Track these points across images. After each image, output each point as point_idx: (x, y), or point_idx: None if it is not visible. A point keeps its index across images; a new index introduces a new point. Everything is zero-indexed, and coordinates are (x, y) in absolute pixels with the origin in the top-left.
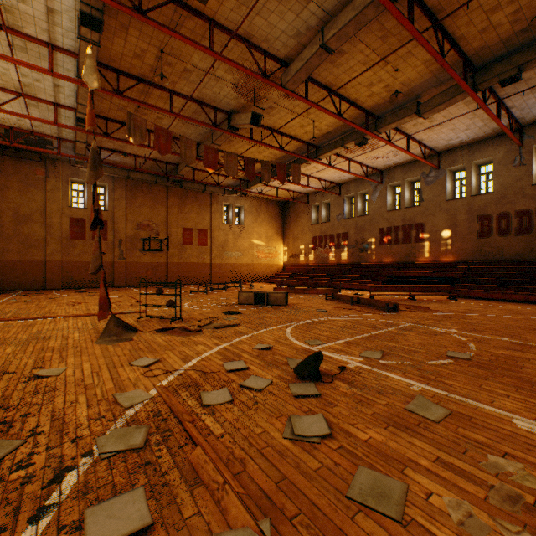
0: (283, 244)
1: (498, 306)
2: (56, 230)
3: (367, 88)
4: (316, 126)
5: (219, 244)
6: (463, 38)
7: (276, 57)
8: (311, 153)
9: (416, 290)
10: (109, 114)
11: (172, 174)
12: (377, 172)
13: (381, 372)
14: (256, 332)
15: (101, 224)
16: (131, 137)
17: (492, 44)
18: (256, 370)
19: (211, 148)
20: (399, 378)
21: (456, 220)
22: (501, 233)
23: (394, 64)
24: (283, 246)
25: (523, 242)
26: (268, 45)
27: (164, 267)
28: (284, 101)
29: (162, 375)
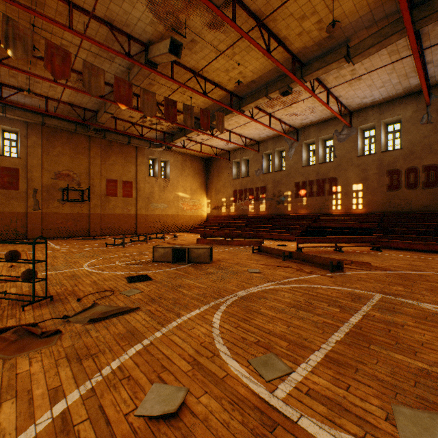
0: (206, 197)
1: (431, 258)
2: None
3: (298, 22)
4: (241, 71)
5: (145, 195)
6: None
7: None
8: (234, 105)
9: (342, 241)
10: None
11: (93, 122)
12: (293, 131)
13: None
14: (161, 329)
15: None
16: (8, 49)
17: None
18: None
19: (124, 81)
20: None
21: (367, 175)
22: (409, 186)
23: None
24: (206, 199)
25: (431, 195)
26: None
27: (86, 218)
28: (208, 33)
29: None
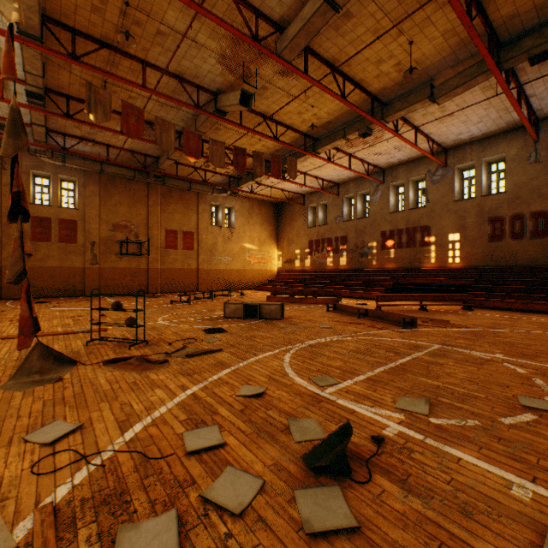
0: (277, 249)
1: (524, 318)
2: (14, 231)
3: (375, 65)
4: (316, 113)
5: (207, 248)
6: (492, 1)
7: (270, 18)
8: (308, 146)
9: (428, 299)
10: (70, 90)
11: (153, 169)
12: (378, 171)
13: (443, 447)
14: (243, 362)
15: (27, 213)
16: (91, 114)
17: (524, 12)
18: (237, 448)
19: (193, 133)
20: (478, 463)
21: (465, 222)
22: (514, 236)
23: (408, 34)
24: (277, 251)
25: (539, 246)
26: (260, 1)
27: (144, 273)
28: (279, 80)
29: (66, 468)
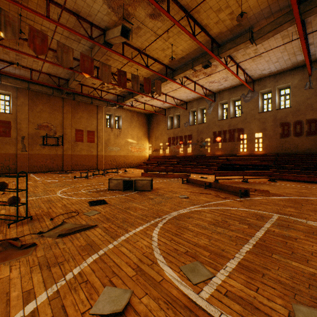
0: (148, 143)
1: (313, 187)
2: None
3: (216, 13)
4: (174, 50)
5: (104, 141)
6: None
7: None
8: (168, 75)
9: (248, 174)
10: None
11: (65, 88)
12: (211, 94)
13: None
14: (113, 242)
15: None
16: (1, 32)
17: None
18: None
19: (87, 57)
20: None
21: (266, 126)
22: (296, 134)
23: None
24: (148, 144)
25: (312, 141)
26: None
27: (60, 158)
28: (149, 22)
29: None
